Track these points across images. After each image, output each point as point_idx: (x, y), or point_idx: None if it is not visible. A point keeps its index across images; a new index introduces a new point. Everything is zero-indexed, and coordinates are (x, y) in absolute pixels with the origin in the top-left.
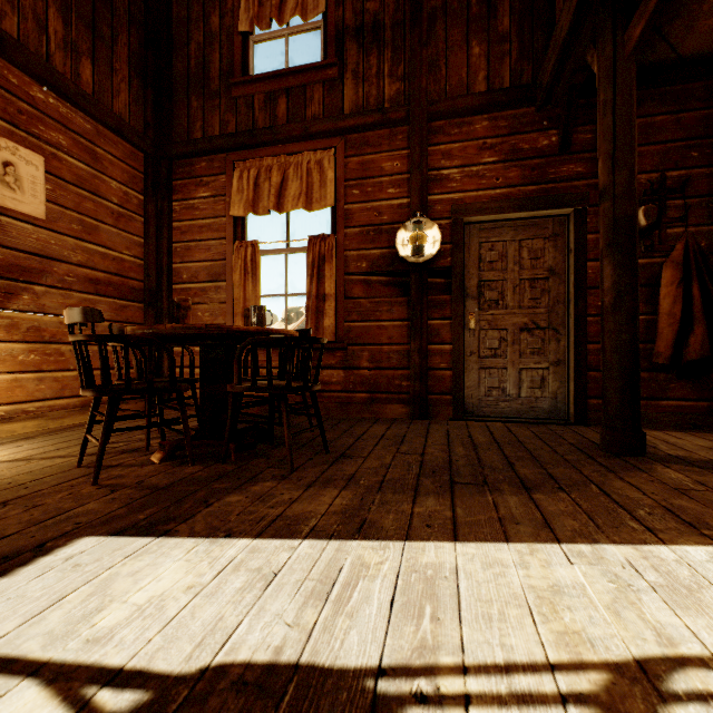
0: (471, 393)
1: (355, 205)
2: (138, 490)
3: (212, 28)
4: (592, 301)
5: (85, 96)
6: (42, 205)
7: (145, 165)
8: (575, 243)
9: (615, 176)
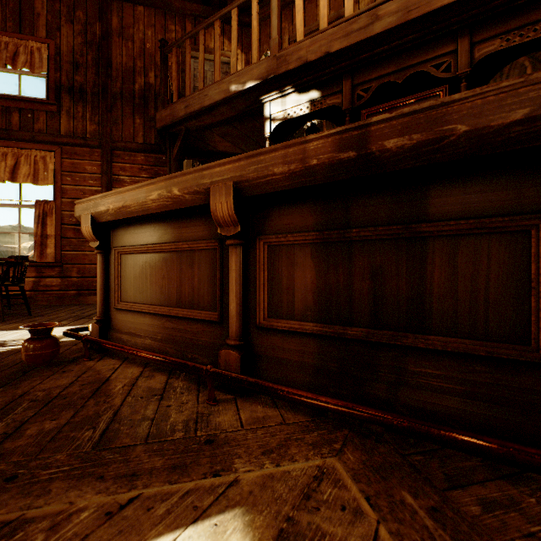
0: None
1: (69, 186)
2: None
3: None
4: None
5: None
6: None
7: None
8: None
9: None
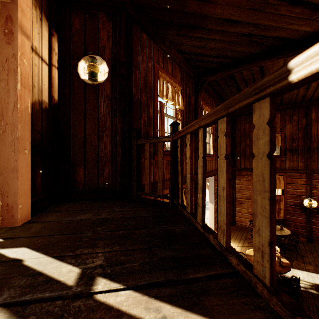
0: None
1: (289, 189)
2: None
3: (247, 143)
4: None
5: None
6: None
7: (231, 173)
8: None
9: None
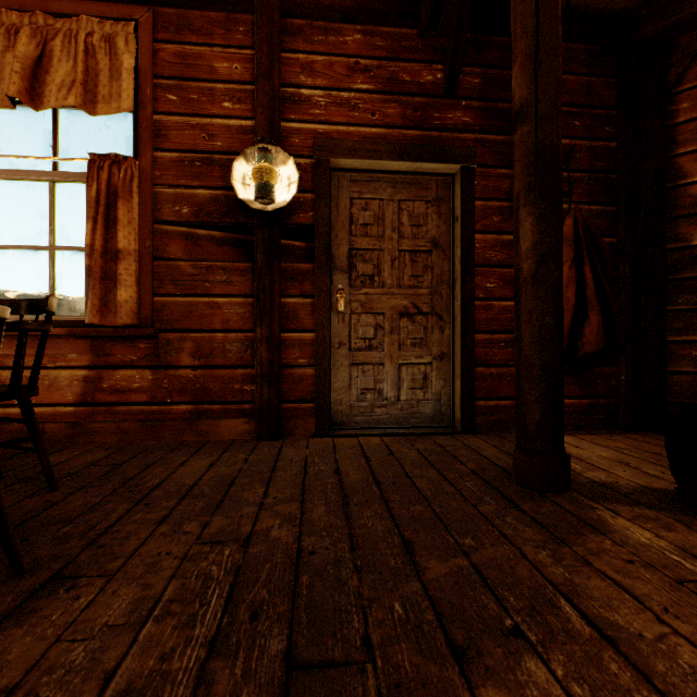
0: (340, 398)
1: (172, 117)
2: None
3: None
4: (480, 281)
5: None
6: None
7: None
8: (462, 208)
9: (538, 87)
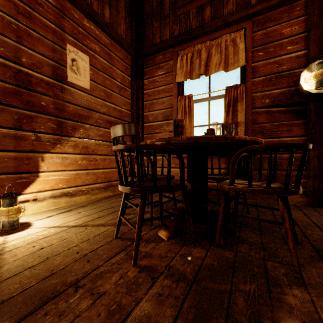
0: None
1: (260, 62)
2: (173, 282)
3: None
4: None
5: (106, 24)
6: (88, 82)
7: (131, 62)
8: None
9: None
